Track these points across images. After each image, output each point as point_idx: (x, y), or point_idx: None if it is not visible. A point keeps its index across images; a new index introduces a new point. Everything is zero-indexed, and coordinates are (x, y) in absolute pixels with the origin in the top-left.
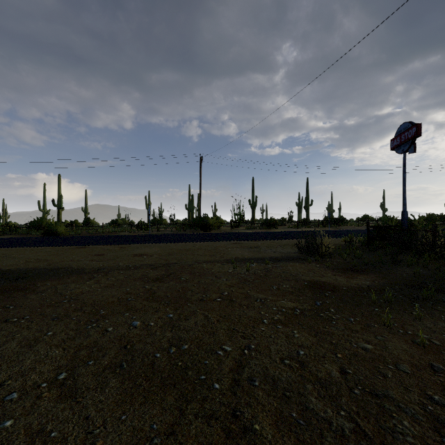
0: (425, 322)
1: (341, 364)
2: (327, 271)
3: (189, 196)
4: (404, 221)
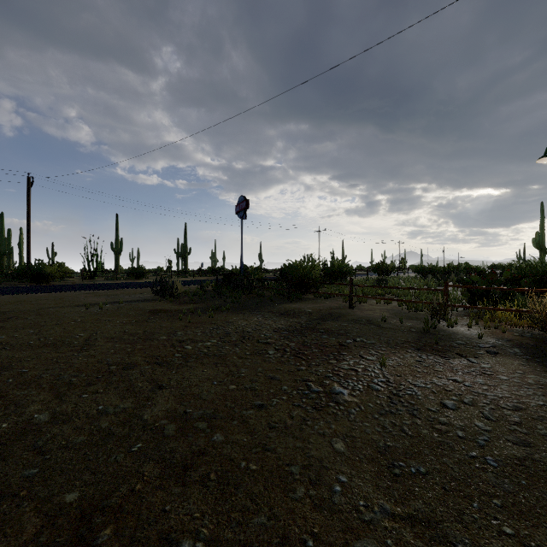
0: (203, 317)
1: (146, 330)
2: (169, 304)
3: (2, 230)
4: (241, 269)
